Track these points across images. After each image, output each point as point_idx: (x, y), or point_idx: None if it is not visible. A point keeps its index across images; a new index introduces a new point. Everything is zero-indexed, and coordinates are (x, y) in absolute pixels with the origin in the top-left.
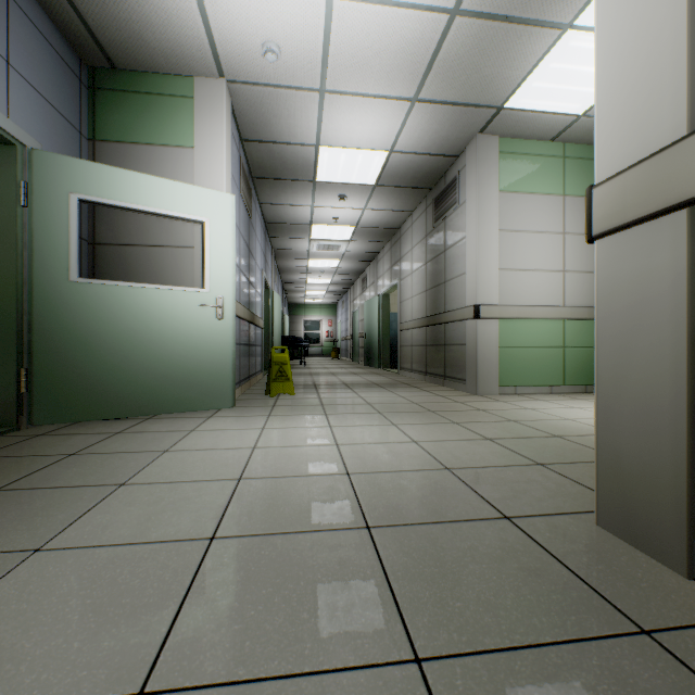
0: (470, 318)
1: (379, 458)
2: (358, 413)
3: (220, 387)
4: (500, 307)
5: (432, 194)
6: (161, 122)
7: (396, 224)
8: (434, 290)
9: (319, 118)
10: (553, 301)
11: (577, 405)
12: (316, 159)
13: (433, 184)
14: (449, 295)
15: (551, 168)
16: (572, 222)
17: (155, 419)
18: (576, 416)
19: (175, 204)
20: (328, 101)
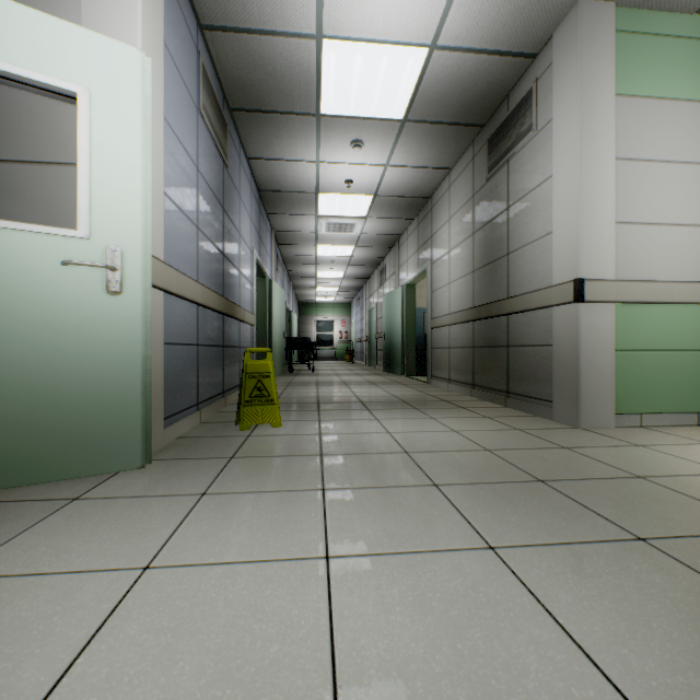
0: (565, 303)
1: None
2: (391, 485)
3: (115, 428)
4: (616, 284)
5: (484, 134)
6: None
7: (427, 190)
8: (488, 268)
9: None
10: (699, 274)
11: None
12: (318, 68)
13: (487, 116)
14: (515, 273)
15: (696, 59)
16: None
17: None
18: None
19: (4, 47)
20: None
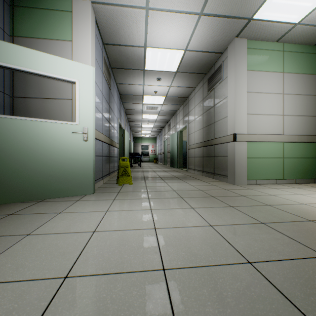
0: (230, 141)
1: (188, 246)
2: (168, 197)
3: (86, 181)
4: (247, 135)
5: (206, 77)
6: (52, 26)
7: (186, 95)
8: (208, 127)
9: (146, 28)
10: (277, 132)
11: (298, 192)
12: (144, 55)
13: (207, 70)
14: (216, 130)
15: (276, 57)
16: (288, 87)
17: (43, 202)
18: (306, 201)
19: (56, 70)
20: (150, 16)
